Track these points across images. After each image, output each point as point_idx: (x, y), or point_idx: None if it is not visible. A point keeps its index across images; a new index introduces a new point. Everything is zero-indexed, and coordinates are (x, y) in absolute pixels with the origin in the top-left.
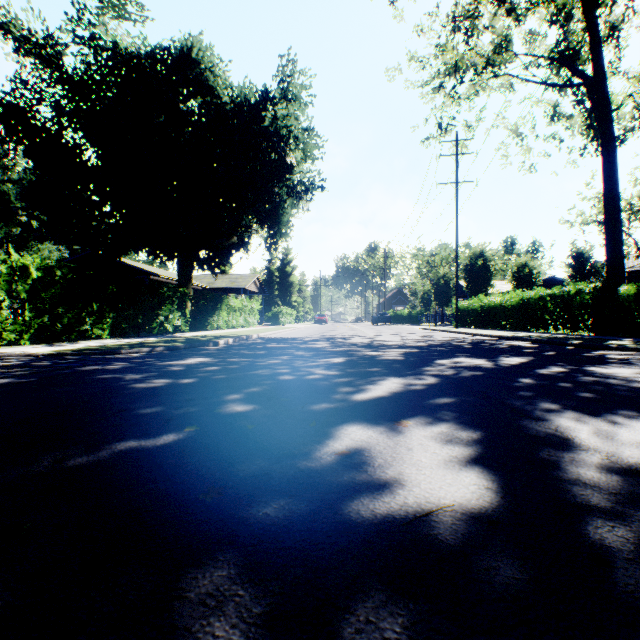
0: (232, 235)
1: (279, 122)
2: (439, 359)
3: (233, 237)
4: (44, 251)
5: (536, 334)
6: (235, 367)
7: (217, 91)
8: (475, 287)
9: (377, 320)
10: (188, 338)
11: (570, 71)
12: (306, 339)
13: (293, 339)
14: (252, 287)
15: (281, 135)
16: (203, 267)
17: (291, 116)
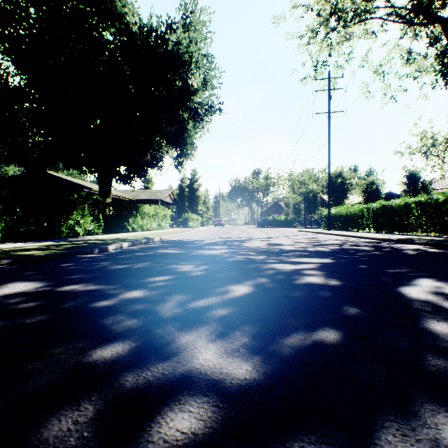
0: (145, 153)
1: (181, 47)
2: (398, 284)
3: (147, 156)
4: (10, 172)
5: (412, 236)
6: (25, 325)
7: (125, 17)
8: (335, 199)
9: (262, 224)
10: (83, 242)
11: (426, 17)
12: (204, 242)
13: (192, 242)
14: (167, 199)
15: (183, 60)
16: (124, 181)
17: (192, 40)
